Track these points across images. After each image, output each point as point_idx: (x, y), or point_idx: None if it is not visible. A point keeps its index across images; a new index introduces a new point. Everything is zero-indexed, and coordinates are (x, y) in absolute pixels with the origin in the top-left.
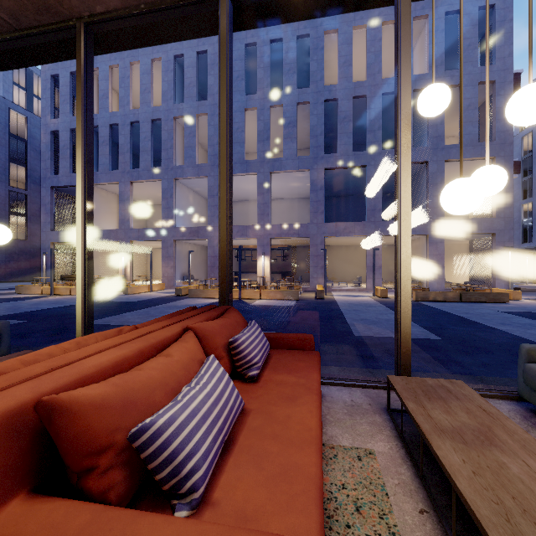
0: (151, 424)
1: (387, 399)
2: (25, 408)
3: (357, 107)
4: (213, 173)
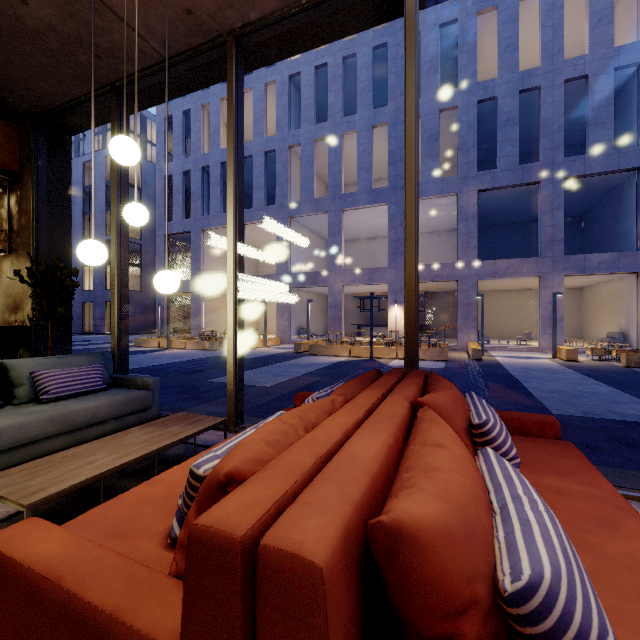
0: (538, 578)
1: None
2: (350, 528)
3: (524, 105)
4: (334, 208)
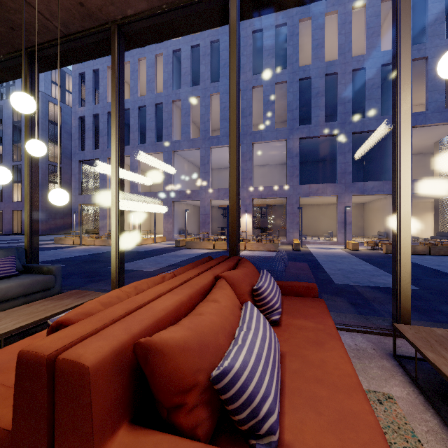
0: (230, 367)
1: (393, 345)
2: (124, 347)
3: (328, 83)
4: (205, 145)
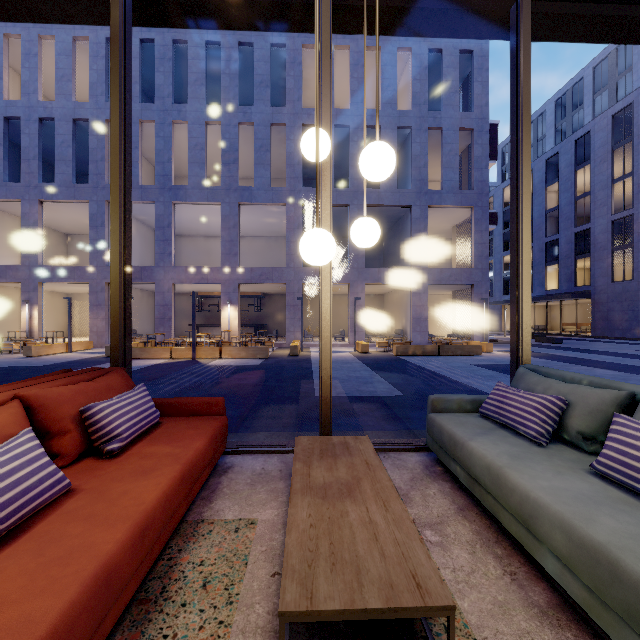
0: None
1: None
2: None
3: (339, 137)
4: (163, 199)
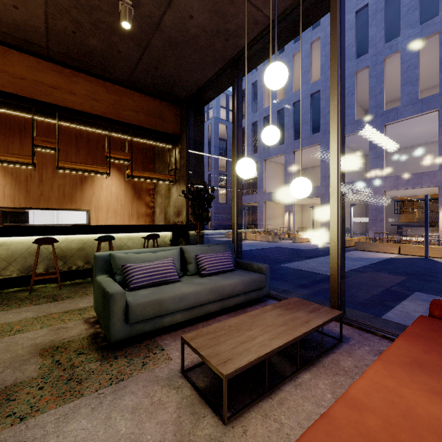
0: None
1: None
2: None
3: None
4: (375, 124)
